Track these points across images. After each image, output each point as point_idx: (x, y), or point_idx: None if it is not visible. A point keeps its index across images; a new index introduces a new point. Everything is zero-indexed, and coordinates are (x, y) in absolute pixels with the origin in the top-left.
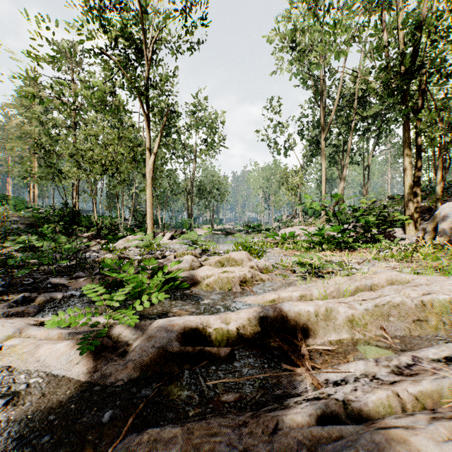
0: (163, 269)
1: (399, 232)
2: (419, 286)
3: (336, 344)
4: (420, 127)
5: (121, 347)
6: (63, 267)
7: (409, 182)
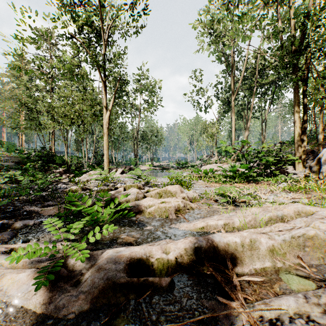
0: (114, 201)
1: (290, 168)
2: (324, 218)
3: (261, 272)
4: (308, 91)
5: (75, 277)
6: (38, 196)
7: (298, 132)
